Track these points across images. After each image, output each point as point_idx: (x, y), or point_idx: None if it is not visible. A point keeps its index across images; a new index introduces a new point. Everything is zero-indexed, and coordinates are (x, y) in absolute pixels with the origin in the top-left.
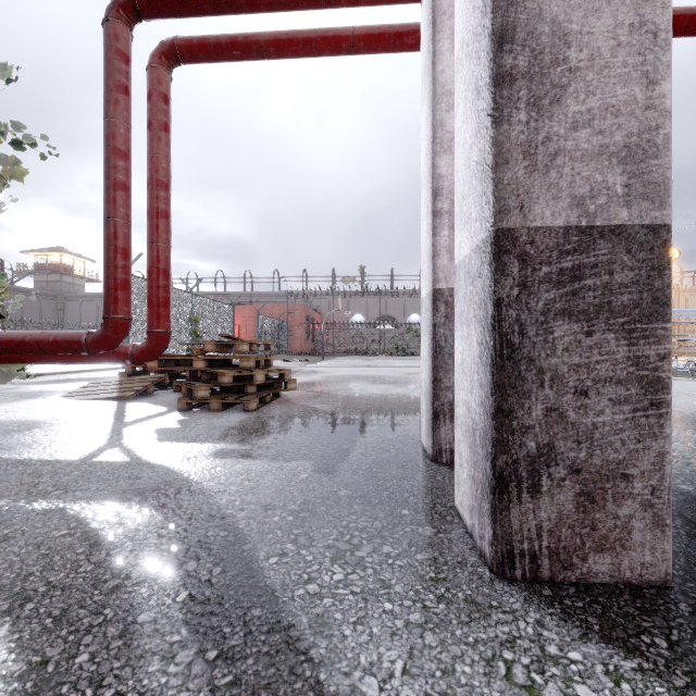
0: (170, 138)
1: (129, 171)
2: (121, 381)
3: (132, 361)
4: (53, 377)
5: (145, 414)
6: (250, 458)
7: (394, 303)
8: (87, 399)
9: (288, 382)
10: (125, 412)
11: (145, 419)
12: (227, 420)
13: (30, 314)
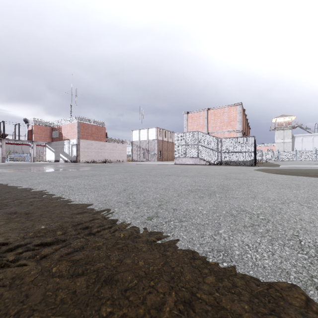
0: None
1: None
2: None
3: None
4: None
5: None
6: None
7: None
8: None
9: None
10: None
11: None
12: None
13: None
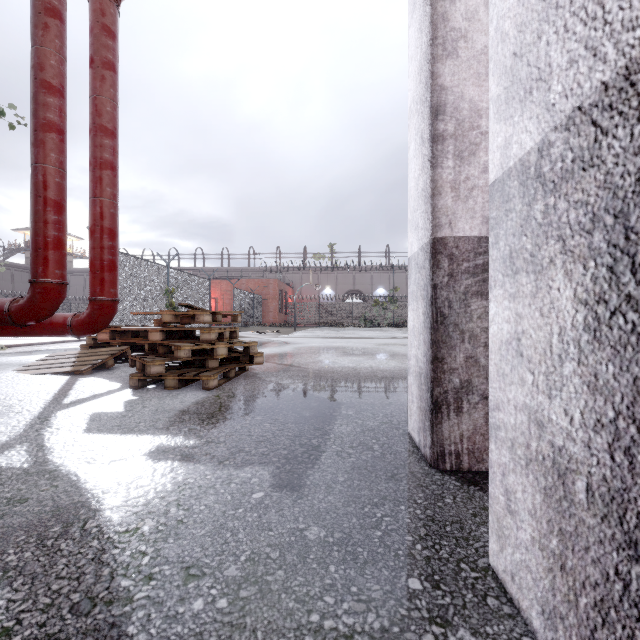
0: (116, 79)
1: (63, 110)
2: (80, 353)
3: (71, 333)
4: (24, 349)
5: (90, 393)
6: (191, 461)
7: (361, 278)
8: (39, 374)
9: (254, 355)
10: (70, 390)
11: (87, 399)
12: (181, 400)
13: (21, 288)
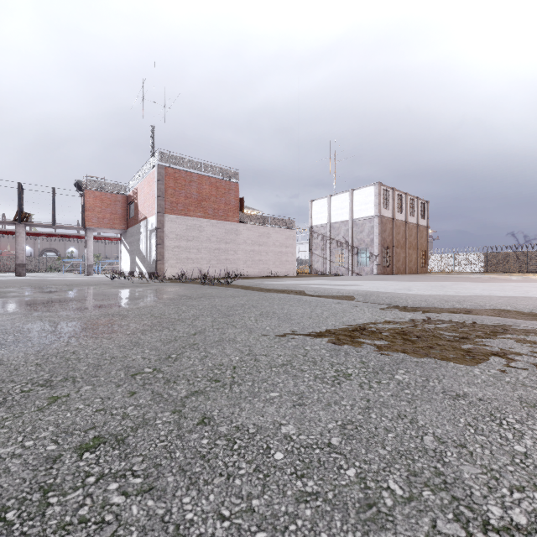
0: None
1: None
2: None
3: None
4: None
5: None
6: None
7: (57, 241)
8: None
9: None
10: None
11: None
12: None
13: None
